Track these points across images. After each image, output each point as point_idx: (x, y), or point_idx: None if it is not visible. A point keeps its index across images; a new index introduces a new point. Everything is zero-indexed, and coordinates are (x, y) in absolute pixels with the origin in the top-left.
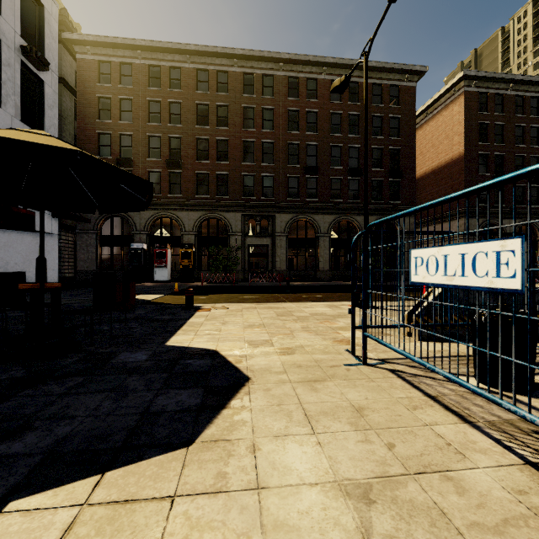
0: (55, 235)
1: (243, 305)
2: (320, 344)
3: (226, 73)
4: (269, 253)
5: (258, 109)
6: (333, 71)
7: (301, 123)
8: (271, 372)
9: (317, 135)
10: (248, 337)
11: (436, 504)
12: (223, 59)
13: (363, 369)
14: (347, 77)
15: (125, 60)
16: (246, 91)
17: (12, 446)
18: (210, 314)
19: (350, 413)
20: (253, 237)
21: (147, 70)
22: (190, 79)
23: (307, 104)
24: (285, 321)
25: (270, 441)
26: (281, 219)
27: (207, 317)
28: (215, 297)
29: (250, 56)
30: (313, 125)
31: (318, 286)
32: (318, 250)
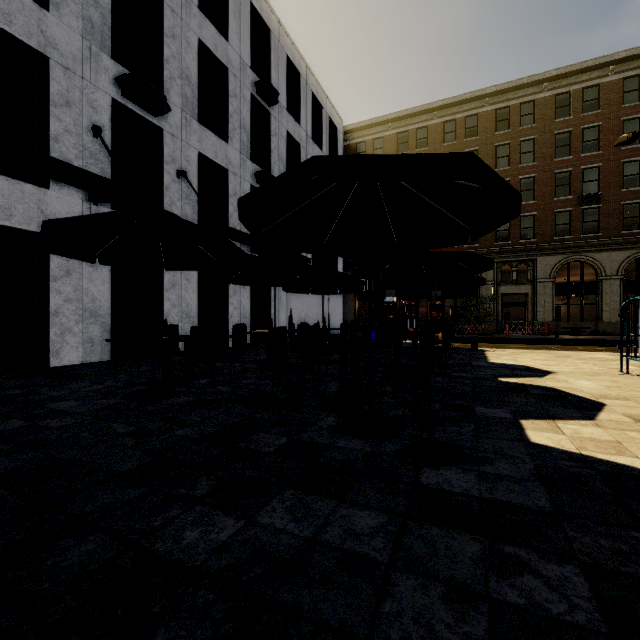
0: (341, 295)
1: (519, 350)
2: (597, 368)
3: (475, 116)
4: (529, 302)
5: (515, 144)
6: (627, 65)
7: (575, 145)
8: (565, 372)
9: (599, 154)
10: (540, 363)
11: (635, 389)
12: (472, 103)
13: (625, 375)
14: (635, 135)
15: (377, 135)
16: (497, 124)
17: (478, 373)
18: (497, 353)
19: (610, 380)
20: (507, 286)
21: (396, 138)
22: (437, 134)
23: (584, 120)
24: (565, 359)
25: (572, 380)
26: (545, 262)
27: (497, 354)
28: (483, 345)
29: (504, 89)
30: (593, 142)
31: (601, 341)
32: (601, 297)
